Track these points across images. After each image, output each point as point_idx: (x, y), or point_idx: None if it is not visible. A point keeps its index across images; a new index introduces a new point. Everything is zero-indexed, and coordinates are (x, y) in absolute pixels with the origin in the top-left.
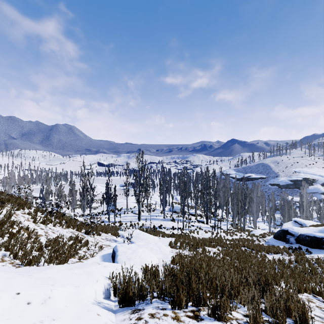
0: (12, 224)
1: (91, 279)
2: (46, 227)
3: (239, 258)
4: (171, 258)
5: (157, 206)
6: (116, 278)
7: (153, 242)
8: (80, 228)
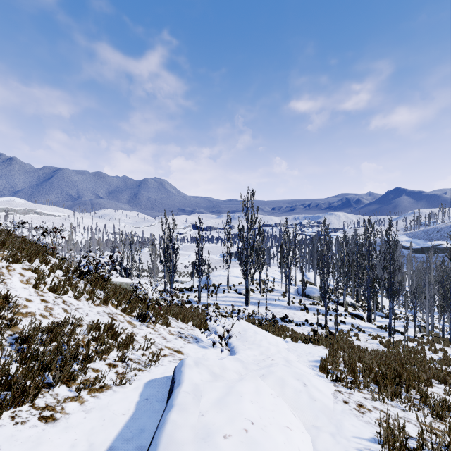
0: None
1: None
2: (58, 298)
3: None
4: None
5: (276, 284)
6: None
7: (278, 355)
8: (132, 307)
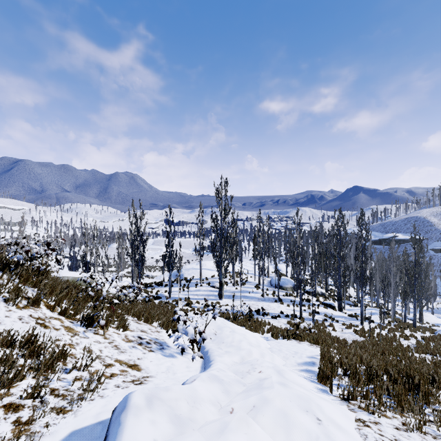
0: None
1: None
2: None
3: None
4: None
5: (249, 276)
6: None
7: (266, 364)
8: (77, 307)
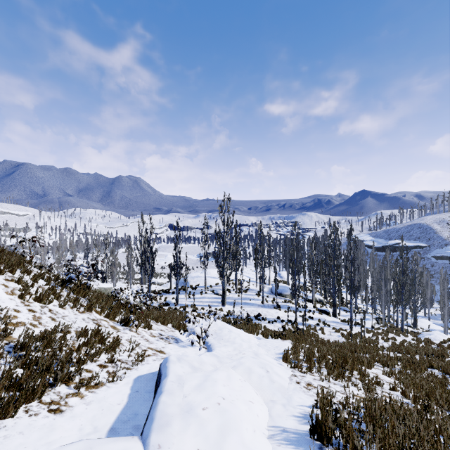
0: None
1: None
2: (44, 307)
3: None
4: (312, 419)
5: (251, 284)
6: None
7: (249, 350)
8: (115, 312)
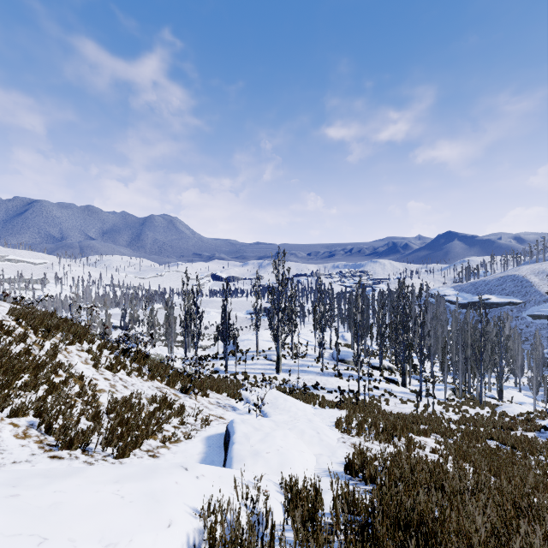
0: (57, 368)
1: (155, 517)
2: (115, 376)
3: (492, 469)
4: (346, 460)
5: (310, 349)
6: (215, 522)
7: (303, 417)
8: (174, 380)
